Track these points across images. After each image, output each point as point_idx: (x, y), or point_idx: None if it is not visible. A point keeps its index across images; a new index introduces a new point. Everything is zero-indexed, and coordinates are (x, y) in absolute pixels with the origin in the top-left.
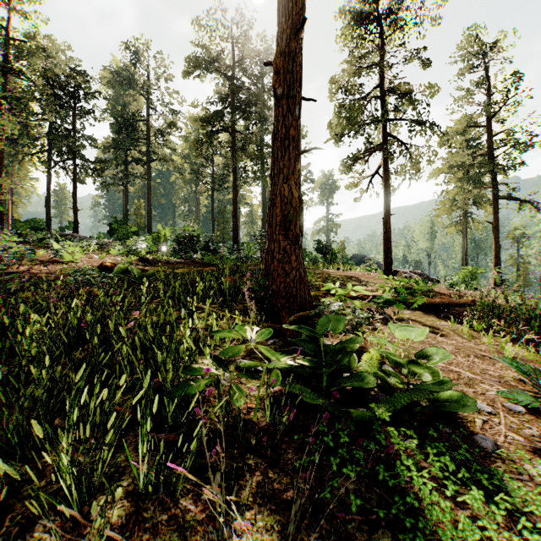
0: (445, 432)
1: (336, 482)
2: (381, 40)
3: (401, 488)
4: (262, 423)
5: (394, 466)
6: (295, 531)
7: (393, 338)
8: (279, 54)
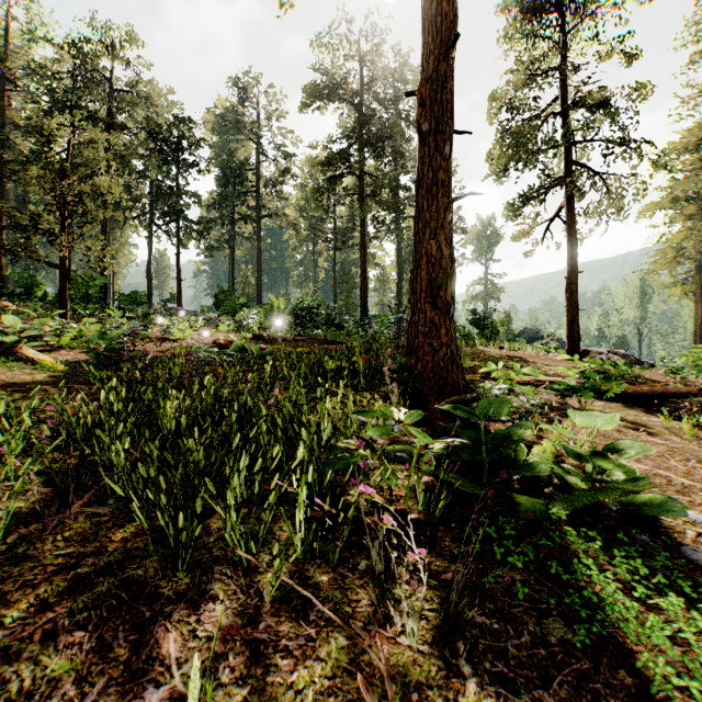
0: (640, 540)
1: (501, 570)
2: (563, 34)
3: (578, 586)
4: (414, 511)
5: (570, 565)
6: (457, 599)
7: (577, 434)
8: (425, 81)
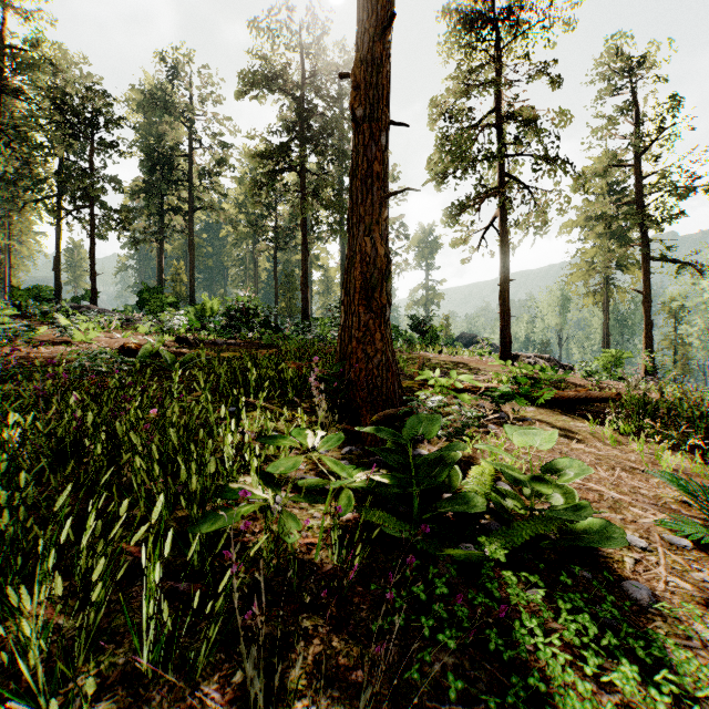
0: (582, 577)
1: (429, 654)
2: (497, 51)
3: (522, 661)
4: (327, 566)
5: (511, 628)
6: None
7: (512, 445)
8: (359, 62)
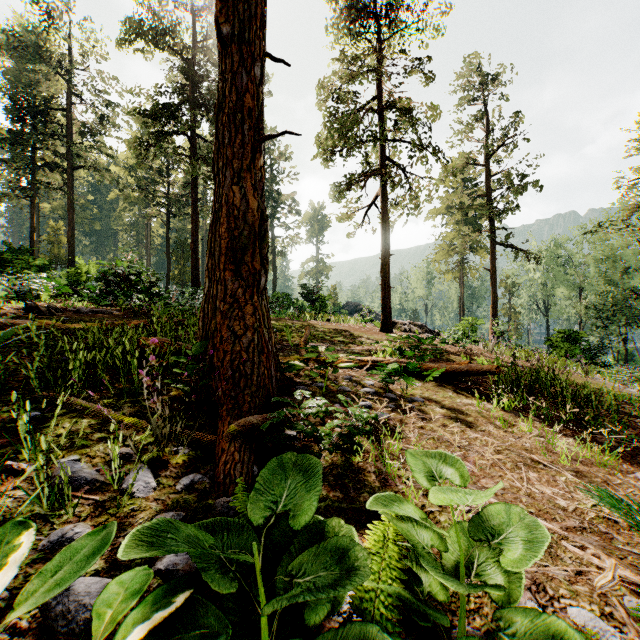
0: None
1: None
2: (379, 43)
3: None
4: None
5: None
6: None
7: (407, 442)
8: None
